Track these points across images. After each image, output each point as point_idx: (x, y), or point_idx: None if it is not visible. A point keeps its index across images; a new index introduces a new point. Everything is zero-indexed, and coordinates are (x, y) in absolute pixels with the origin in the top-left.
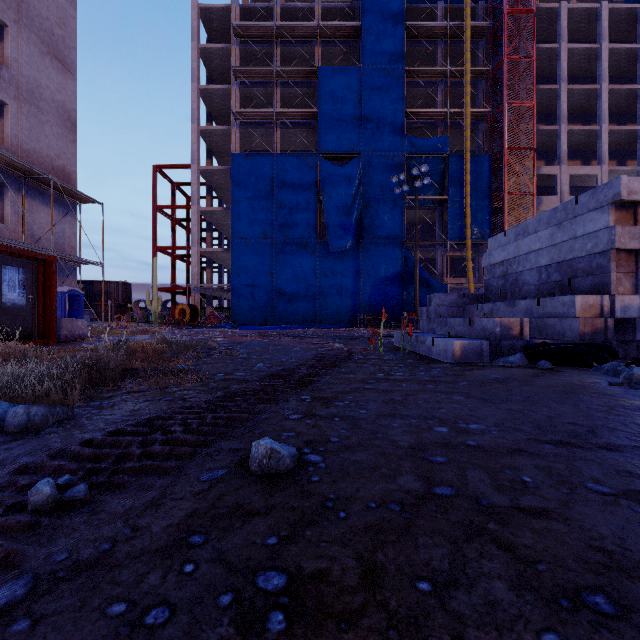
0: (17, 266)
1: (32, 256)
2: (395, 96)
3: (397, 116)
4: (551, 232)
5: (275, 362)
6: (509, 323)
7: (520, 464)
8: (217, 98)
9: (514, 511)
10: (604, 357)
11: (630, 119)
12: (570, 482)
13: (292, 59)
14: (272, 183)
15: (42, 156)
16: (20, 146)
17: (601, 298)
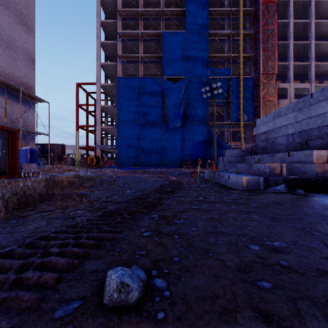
0: None
1: (4, 129)
2: (203, 47)
3: (204, 57)
4: (295, 114)
5: (138, 189)
6: (274, 166)
7: None
8: (110, 48)
9: None
10: None
11: (325, 59)
12: None
13: (149, 27)
14: (139, 92)
15: (16, 77)
16: (4, 71)
17: (327, 152)
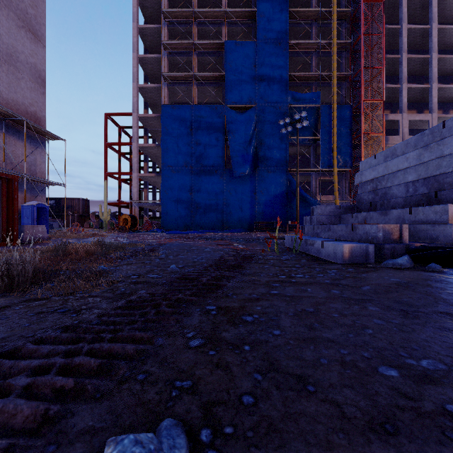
0: None
1: None
2: (281, 62)
3: (283, 77)
4: (418, 153)
5: (187, 262)
6: (390, 229)
7: None
8: (151, 64)
9: None
10: None
11: (452, 80)
12: None
13: (206, 36)
14: (191, 126)
15: (18, 104)
16: (1, 96)
17: None
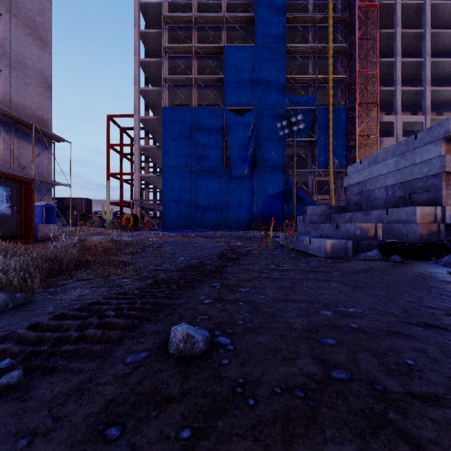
0: (5, 186)
1: (16, 178)
2: (279, 66)
3: (280, 80)
4: (396, 160)
5: (193, 256)
6: (366, 227)
7: (399, 346)
8: (152, 67)
9: (408, 397)
10: (441, 253)
11: (445, 83)
12: (448, 365)
13: (205, 40)
14: (191, 128)
15: (27, 108)
16: (11, 100)
17: (435, 208)
